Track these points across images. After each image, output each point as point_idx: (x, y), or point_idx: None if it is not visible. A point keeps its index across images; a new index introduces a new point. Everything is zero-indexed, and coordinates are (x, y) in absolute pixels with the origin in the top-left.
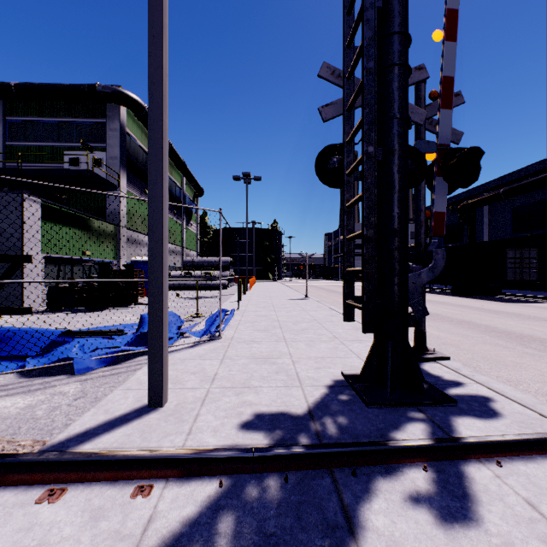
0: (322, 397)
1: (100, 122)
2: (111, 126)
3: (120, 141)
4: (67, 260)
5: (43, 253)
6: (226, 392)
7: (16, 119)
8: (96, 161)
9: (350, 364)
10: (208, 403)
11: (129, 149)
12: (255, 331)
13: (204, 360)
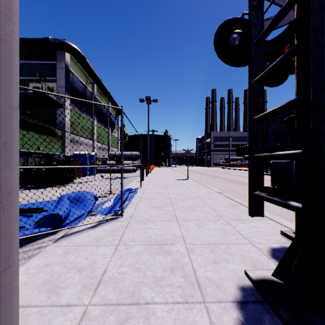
0: None
1: (52, 63)
2: (59, 66)
3: (65, 75)
4: (26, 153)
5: None
6: (107, 317)
7: None
8: (49, 88)
9: (248, 255)
10: None
11: (72, 82)
12: (152, 208)
13: (99, 246)
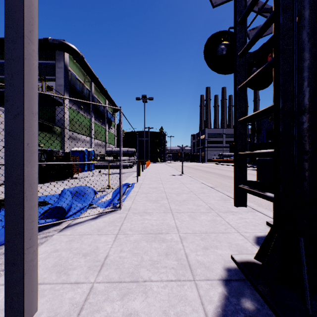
0: (222, 303)
1: (52, 63)
2: (58, 65)
3: (64, 75)
4: None
5: None
6: (111, 292)
7: None
8: (49, 87)
9: (235, 242)
10: None
11: (70, 81)
12: (148, 201)
13: (100, 235)
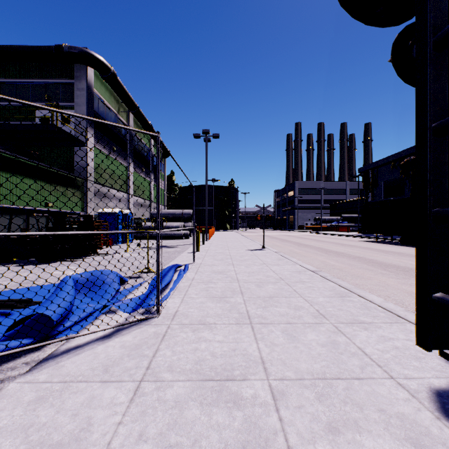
0: None
1: (69, 83)
2: (79, 86)
3: (87, 100)
4: (27, 211)
5: None
6: None
7: None
8: (65, 119)
9: (394, 409)
10: None
11: (97, 109)
12: (209, 299)
13: (106, 383)
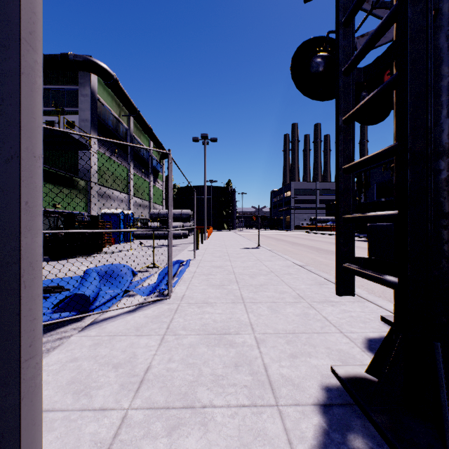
0: (320, 441)
1: (73, 89)
2: (83, 92)
3: (91, 105)
4: None
5: None
6: (153, 423)
7: None
8: (69, 123)
9: (336, 347)
10: None
11: (100, 114)
12: (210, 286)
13: (140, 336)
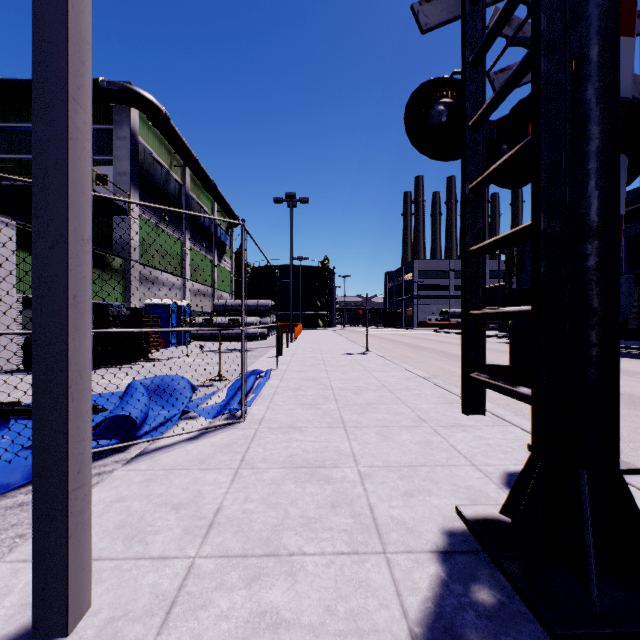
0: (436, 593)
1: (105, 129)
2: (119, 134)
3: (131, 152)
4: None
5: (20, 293)
6: (228, 574)
7: (0, 125)
8: (100, 177)
9: (465, 483)
10: (179, 620)
11: (143, 164)
12: (298, 406)
13: (206, 470)
